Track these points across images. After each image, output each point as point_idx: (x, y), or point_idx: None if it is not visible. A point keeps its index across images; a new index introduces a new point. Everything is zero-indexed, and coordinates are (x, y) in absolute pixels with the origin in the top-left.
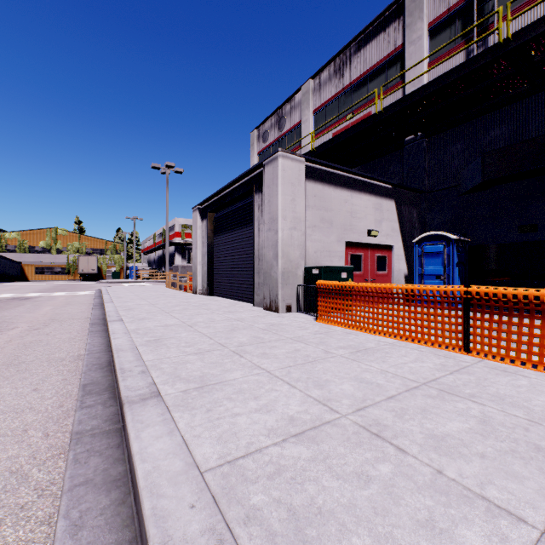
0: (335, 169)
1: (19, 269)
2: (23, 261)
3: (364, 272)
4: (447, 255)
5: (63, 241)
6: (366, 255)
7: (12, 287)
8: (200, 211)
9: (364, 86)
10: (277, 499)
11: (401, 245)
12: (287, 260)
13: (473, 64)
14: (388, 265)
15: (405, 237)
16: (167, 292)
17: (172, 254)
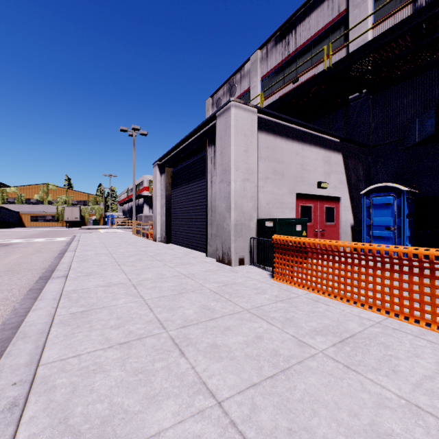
0: (287, 122)
1: (17, 217)
2: (21, 210)
3: (314, 223)
4: (397, 206)
5: (53, 194)
6: (316, 207)
7: (6, 233)
8: (159, 166)
9: (309, 51)
10: None
11: (348, 197)
12: (240, 212)
13: (433, 8)
14: (336, 216)
15: (351, 189)
16: (131, 239)
17: (141, 205)
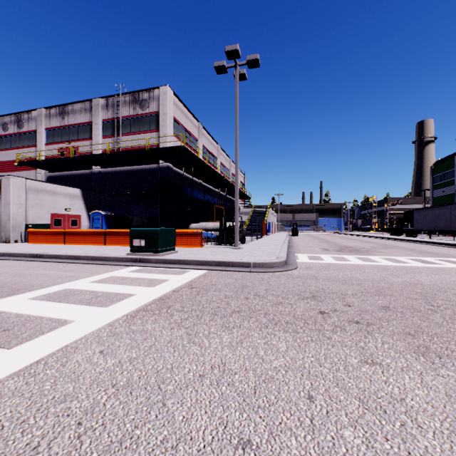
0: (45, 182)
1: None
2: None
3: (64, 227)
4: (102, 220)
5: None
6: (65, 219)
7: None
8: None
9: (76, 130)
10: (2, 250)
11: (87, 215)
12: (16, 221)
13: (102, 156)
14: (79, 223)
15: (89, 211)
16: None
17: None
